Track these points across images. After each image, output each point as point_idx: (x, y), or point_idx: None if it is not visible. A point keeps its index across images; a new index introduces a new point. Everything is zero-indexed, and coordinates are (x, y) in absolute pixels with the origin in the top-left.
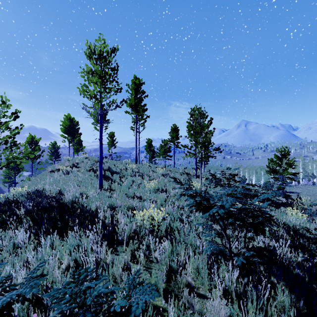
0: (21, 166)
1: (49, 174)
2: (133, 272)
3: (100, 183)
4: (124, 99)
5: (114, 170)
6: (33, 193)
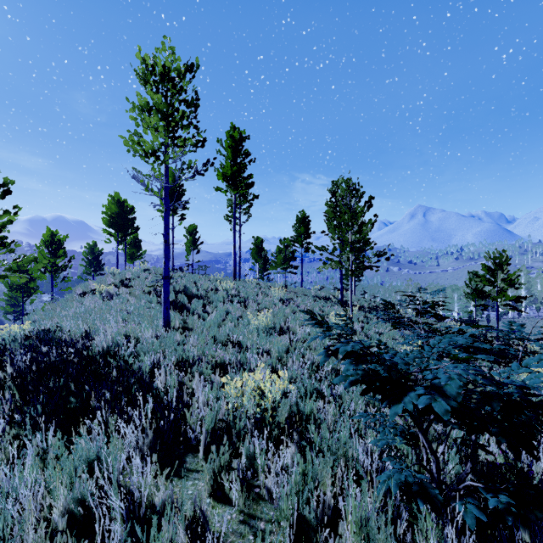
0: (33, 284)
1: (77, 299)
2: (215, 528)
3: (165, 316)
4: (209, 160)
5: (194, 292)
6: (37, 337)
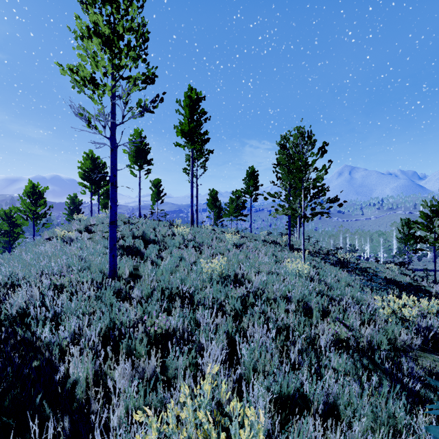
0: (20, 229)
1: (41, 244)
2: None
3: (111, 264)
4: (158, 95)
5: (152, 237)
6: None
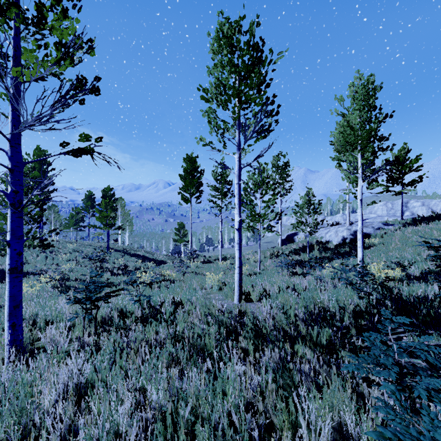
0: None
1: None
2: None
3: None
4: None
5: None
6: None
